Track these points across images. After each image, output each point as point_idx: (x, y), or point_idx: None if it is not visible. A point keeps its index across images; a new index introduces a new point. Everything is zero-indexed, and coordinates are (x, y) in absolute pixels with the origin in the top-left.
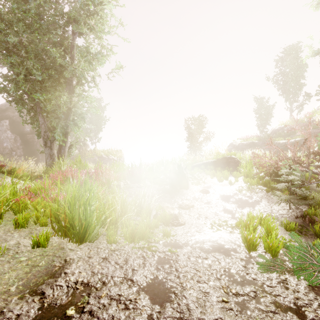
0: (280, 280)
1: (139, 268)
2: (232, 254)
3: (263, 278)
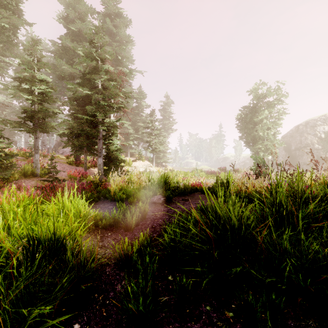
0: None
1: None
2: None
3: None
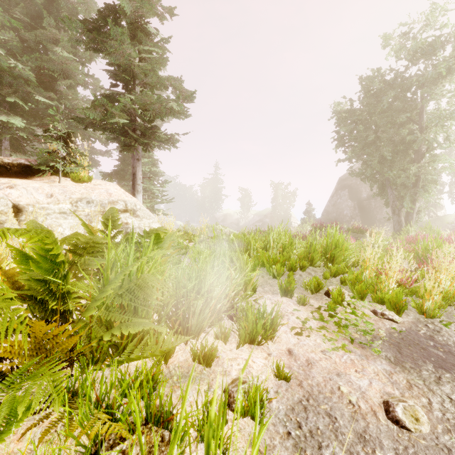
0: None
1: None
2: None
3: None
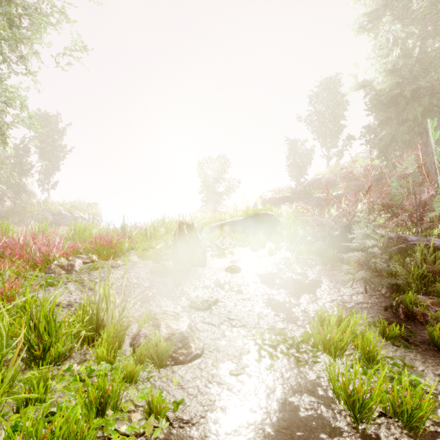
0: None
1: None
2: None
3: None
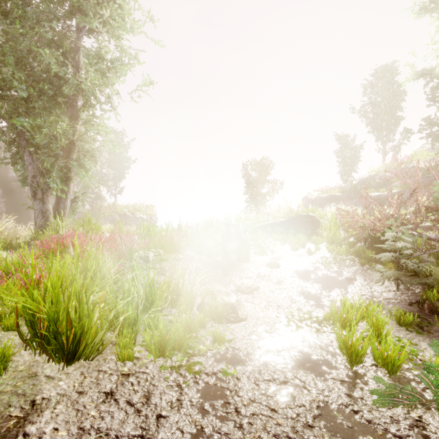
0: (412, 421)
1: (170, 411)
2: (325, 372)
3: (384, 419)
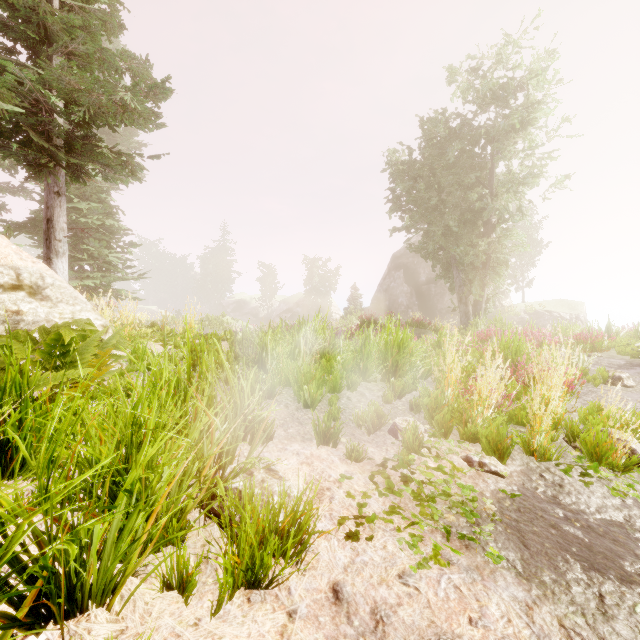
0: None
1: None
2: None
3: None
